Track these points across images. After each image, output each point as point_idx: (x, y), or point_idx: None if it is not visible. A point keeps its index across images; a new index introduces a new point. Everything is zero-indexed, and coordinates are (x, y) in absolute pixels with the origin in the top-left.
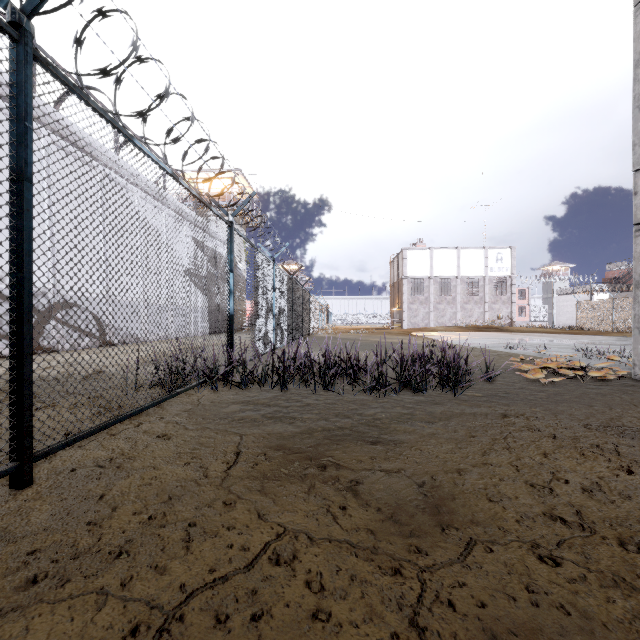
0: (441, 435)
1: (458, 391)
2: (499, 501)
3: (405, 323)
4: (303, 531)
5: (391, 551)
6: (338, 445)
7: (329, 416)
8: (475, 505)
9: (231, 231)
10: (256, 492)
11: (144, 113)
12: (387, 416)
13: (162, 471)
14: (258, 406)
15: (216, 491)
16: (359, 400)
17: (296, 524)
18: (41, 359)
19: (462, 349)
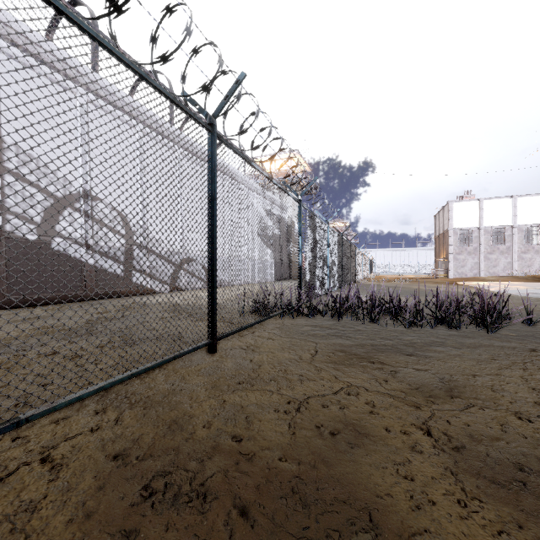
0: (466, 356)
1: (492, 330)
2: (500, 392)
3: (451, 273)
4: (362, 385)
5: (415, 400)
6: (382, 353)
7: (375, 338)
8: (480, 391)
9: (300, 207)
10: (332, 368)
11: (258, 147)
12: (422, 341)
13: (276, 354)
14: (323, 328)
15: (309, 365)
16: (399, 330)
17: (357, 383)
18: (179, 294)
19: (511, 298)
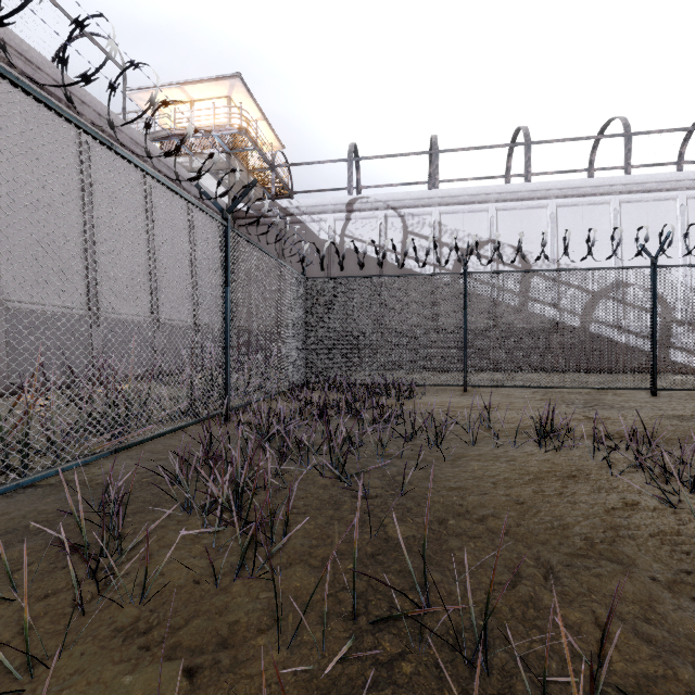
0: None
1: None
2: None
3: None
4: None
5: None
6: None
7: None
8: None
9: None
10: None
11: None
12: None
13: None
14: None
15: None
16: None
17: None
18: None
19: None
